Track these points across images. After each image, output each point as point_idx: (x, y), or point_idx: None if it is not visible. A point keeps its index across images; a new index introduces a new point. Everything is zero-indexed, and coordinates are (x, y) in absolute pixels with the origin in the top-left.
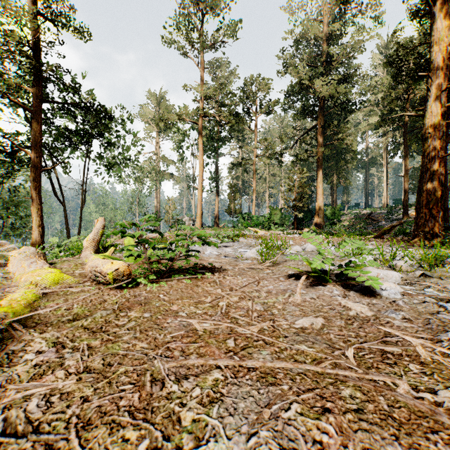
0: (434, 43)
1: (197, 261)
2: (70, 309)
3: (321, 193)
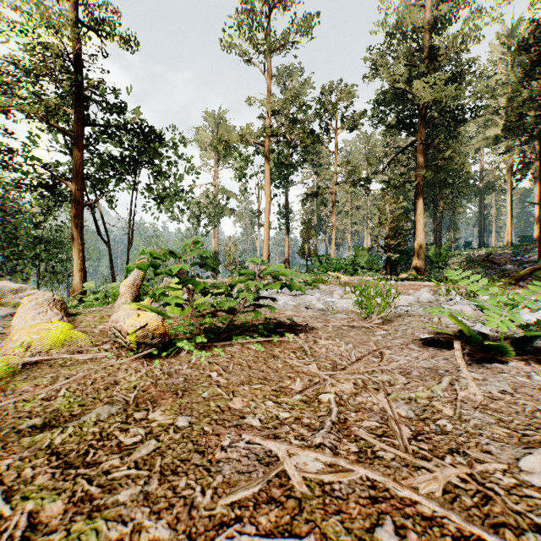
0: None
1: (268, 314)
2: (51, 399)
3: (422, 229)
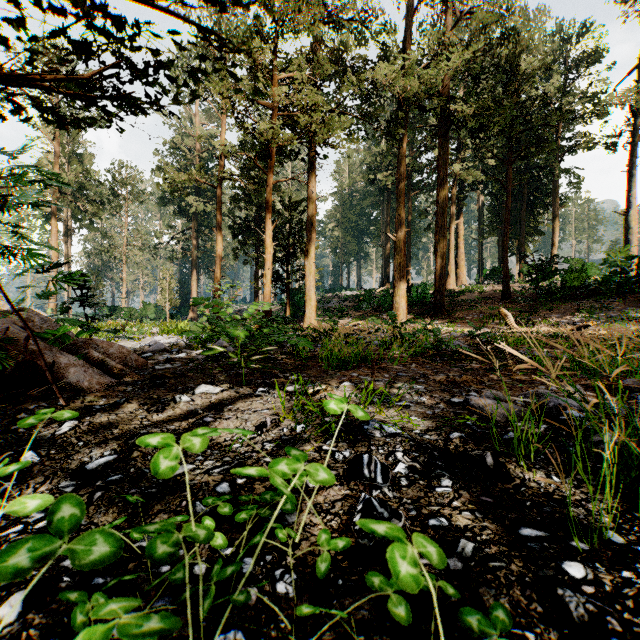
0: (217, 244)
1: None
2: None
3: (196, 291)
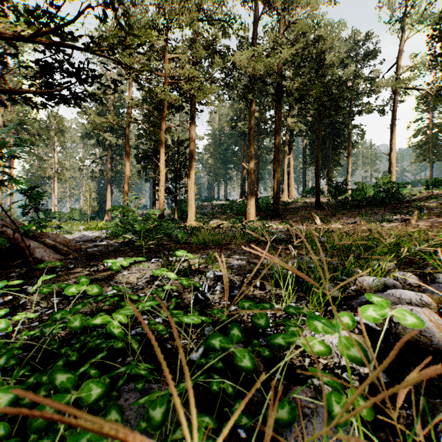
0: (126, 168)
1: None
2: None
3: (110, 200)
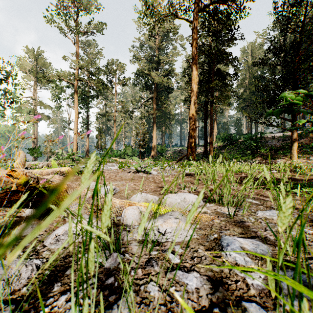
0: (192, 80)
1: None
2: None
3: (155, 137)
